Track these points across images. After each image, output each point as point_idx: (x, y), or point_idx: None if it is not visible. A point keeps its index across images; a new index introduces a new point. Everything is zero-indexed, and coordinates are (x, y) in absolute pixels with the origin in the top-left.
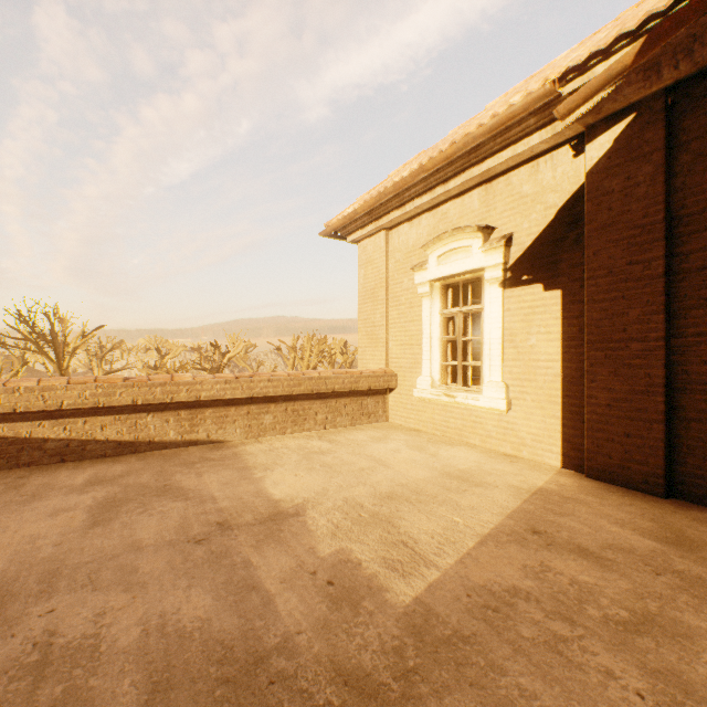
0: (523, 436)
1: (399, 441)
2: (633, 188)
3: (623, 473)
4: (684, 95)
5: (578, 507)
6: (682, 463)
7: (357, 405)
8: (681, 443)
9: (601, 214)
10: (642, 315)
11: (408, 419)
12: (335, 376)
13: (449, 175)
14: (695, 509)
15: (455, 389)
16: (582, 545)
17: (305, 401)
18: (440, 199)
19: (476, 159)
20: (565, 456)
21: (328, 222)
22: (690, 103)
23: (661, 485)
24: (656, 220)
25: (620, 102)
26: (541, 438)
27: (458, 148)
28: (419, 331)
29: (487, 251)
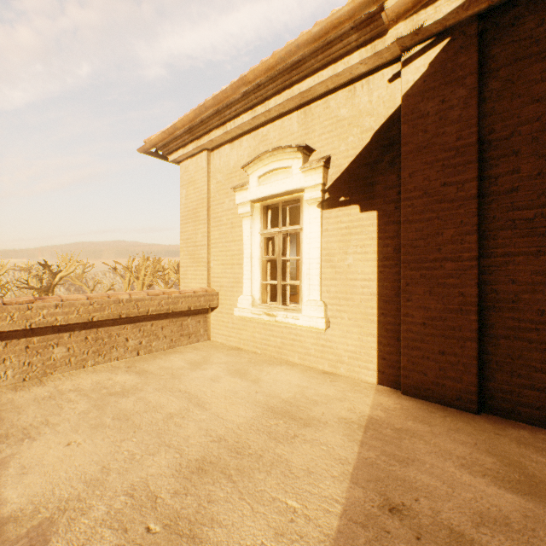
0: (340, 354)
1: (219, 365)
2: (448, 111)
3: (438, 390)
4: (493, 24)
5: (416, 444)
6: (491, 378)
7: (176, 327)
8: (490, 359)
9: (417, 136)
10: (456, 235)
11: (229, 337)
12: (149, 297)
13: (270, 92)
14: (509, 426)
15: (275, 308)
16: (454, 525)
17: (112, 327)
18: (260, 120)
19: (297, 77)
20: (380, 373)
21: (148, 138)
22: (500, 31)
23: (474, 401)
24: (470, 142)
25: (438, 22)
26: (358, 355)
27: (281, 58)
28: (240, 251)
29: (307, 171)
